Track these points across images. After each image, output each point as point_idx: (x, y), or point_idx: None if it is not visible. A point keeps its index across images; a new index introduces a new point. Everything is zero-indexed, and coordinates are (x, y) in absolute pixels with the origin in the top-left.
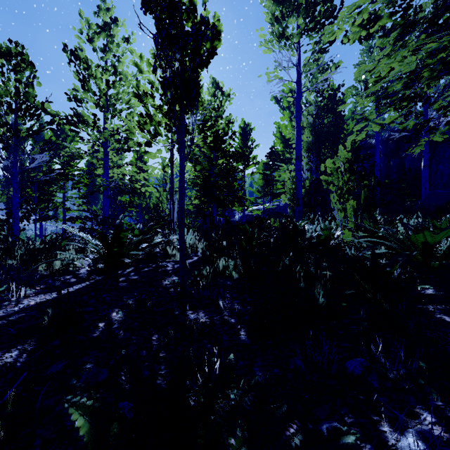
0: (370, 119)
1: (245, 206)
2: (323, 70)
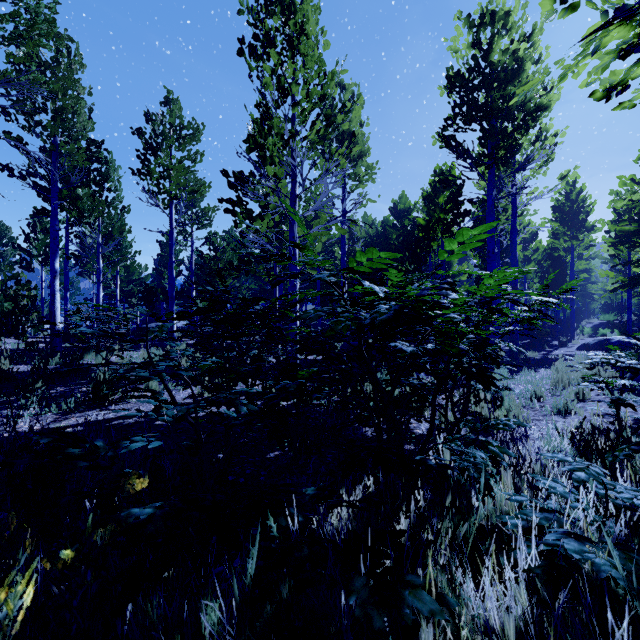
0: None
1: None
2: None
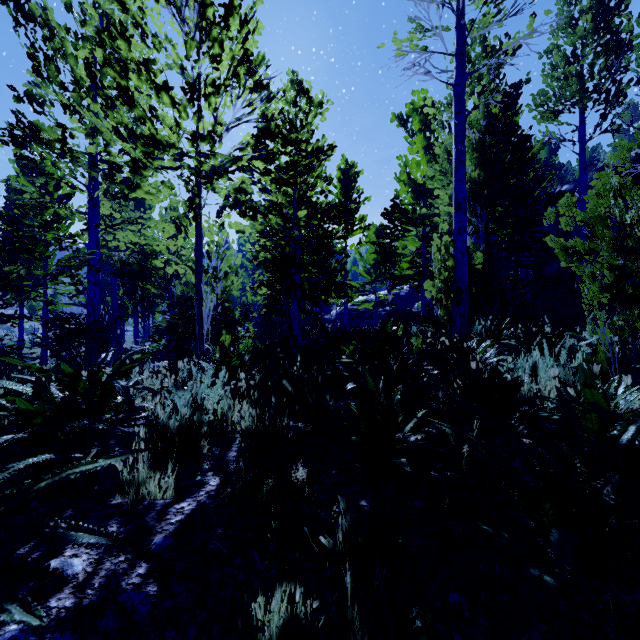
0: None
1: (347, 297)
2: (493, 53)
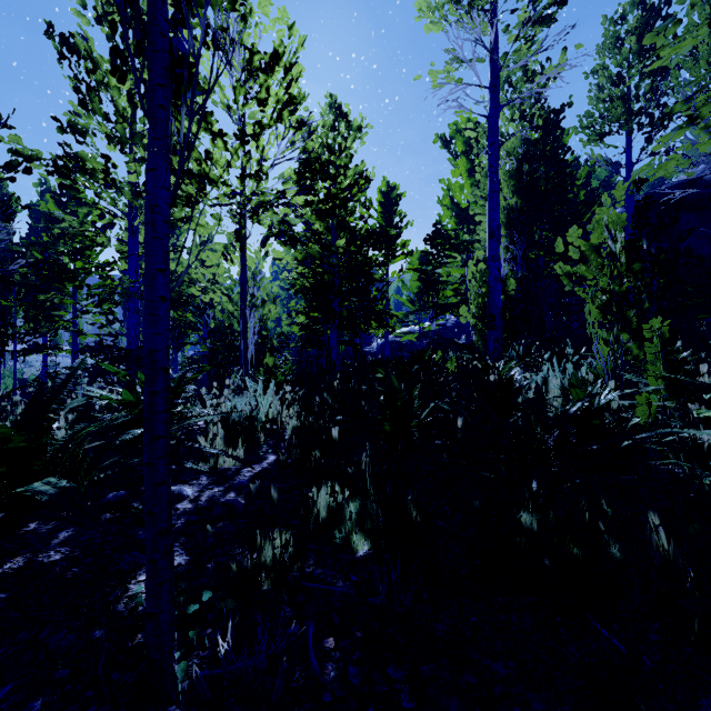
0: (702, 116)
1: (388, 327)
2: (534, 77)
